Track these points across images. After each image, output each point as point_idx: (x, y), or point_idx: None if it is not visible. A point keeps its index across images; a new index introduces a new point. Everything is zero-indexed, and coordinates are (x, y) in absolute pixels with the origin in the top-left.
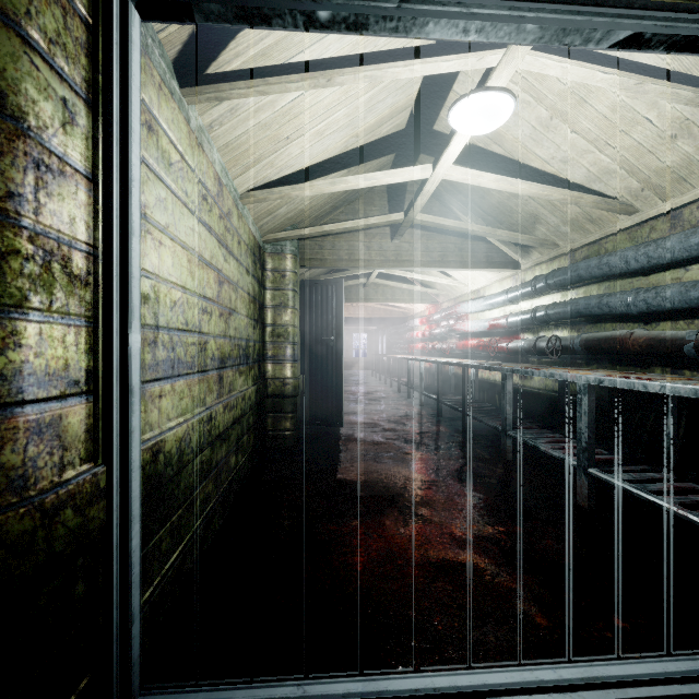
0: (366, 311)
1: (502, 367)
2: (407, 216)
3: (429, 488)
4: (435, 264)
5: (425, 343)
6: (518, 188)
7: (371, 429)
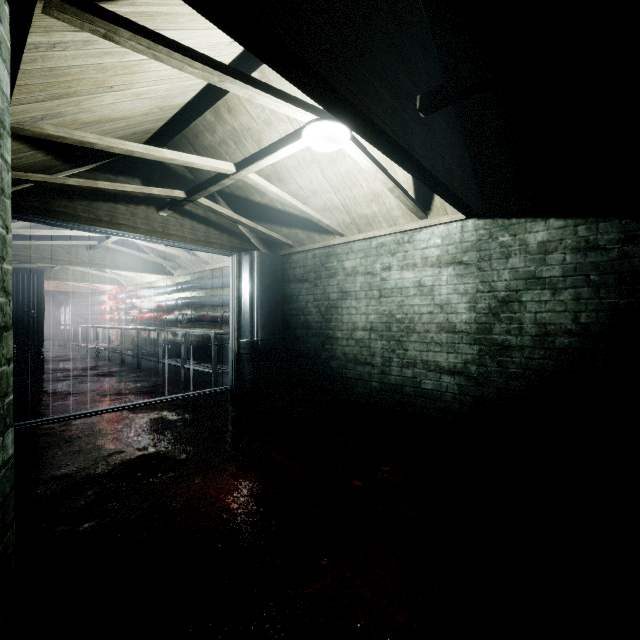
0: (50, 285)
1: (157, 329)
2: (100, 244)
3: (114, 386)
4: (119, 268)
5: (113, 315)
6: (160, 248)
7: (70, 374)
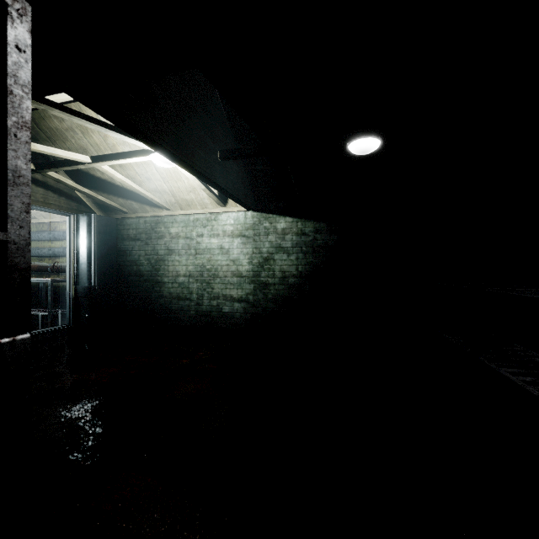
0: None
1: None
2: None
3: None
4: None
5: None
6: None
7: None
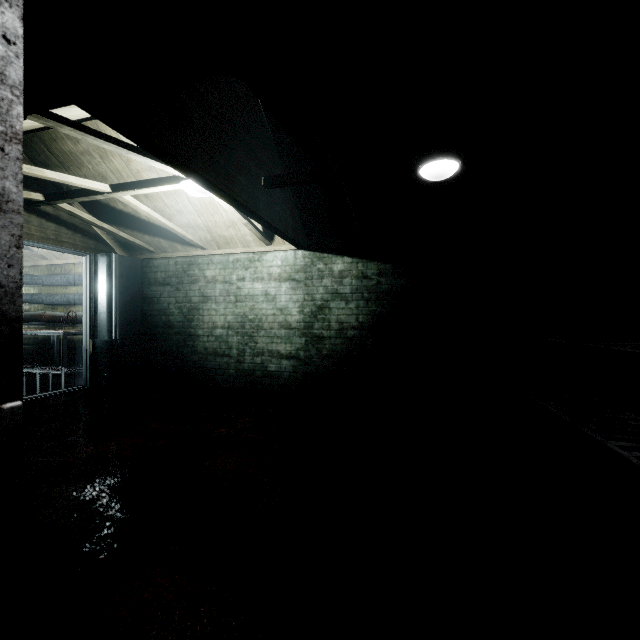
0: None
1: None
2: None
3: None
4: None
5: None
6: None
7: None
